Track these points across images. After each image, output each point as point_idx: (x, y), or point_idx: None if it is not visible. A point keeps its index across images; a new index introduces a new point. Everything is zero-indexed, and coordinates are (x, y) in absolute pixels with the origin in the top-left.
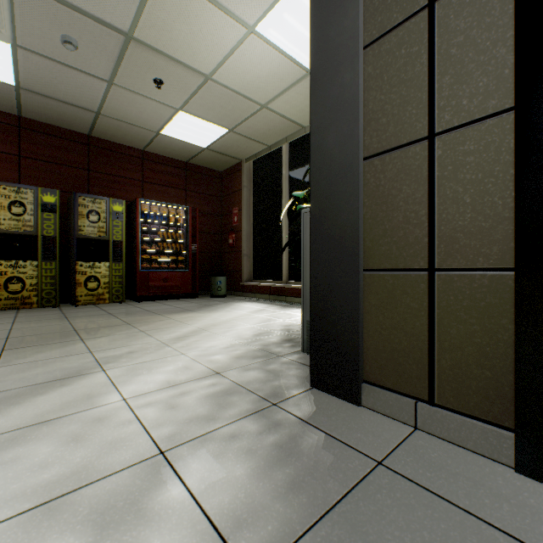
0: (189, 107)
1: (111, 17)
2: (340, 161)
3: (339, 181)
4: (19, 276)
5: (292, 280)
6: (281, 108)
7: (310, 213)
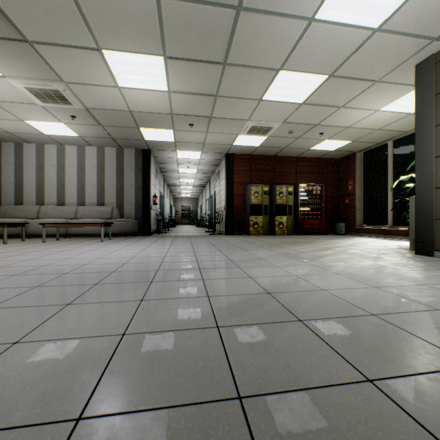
0: (332, 138)
1: (312, 122)
2: (426, 188)
3: (426, 194)
4: (257, 222)
5: (395, 225)
6: (389, 128)
7: (414, 202)
